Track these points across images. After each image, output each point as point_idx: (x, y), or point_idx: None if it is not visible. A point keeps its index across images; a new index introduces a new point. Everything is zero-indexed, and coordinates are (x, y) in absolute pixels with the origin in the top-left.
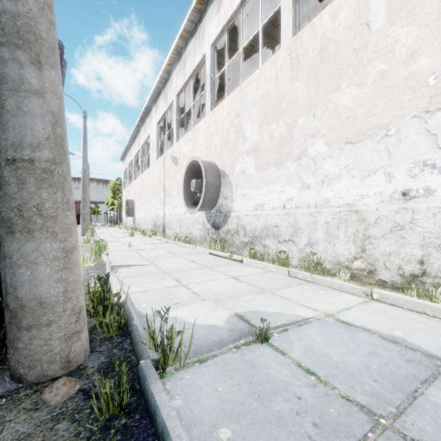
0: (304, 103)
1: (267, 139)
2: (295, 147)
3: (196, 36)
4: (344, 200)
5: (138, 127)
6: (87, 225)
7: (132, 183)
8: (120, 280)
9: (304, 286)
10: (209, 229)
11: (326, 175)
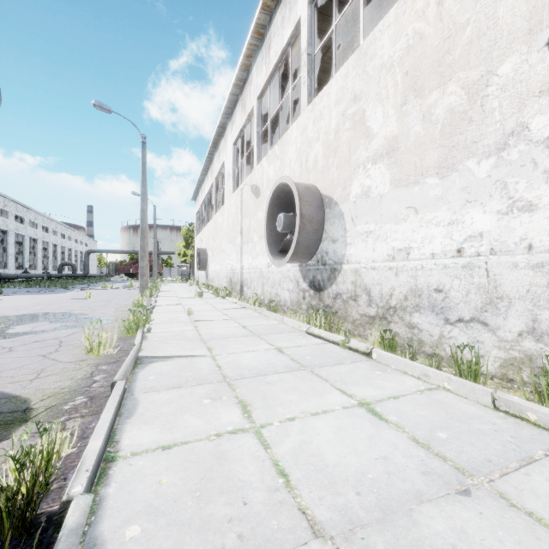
0: (518, 26)
1: (418, 125)
2: (489, 127)
3: (284, 0)
4: None
5: (210, 155)
6: (147, 282)
7: (205, 228)
8: (134, 400)
9: None
10: (305, 291)
11: None
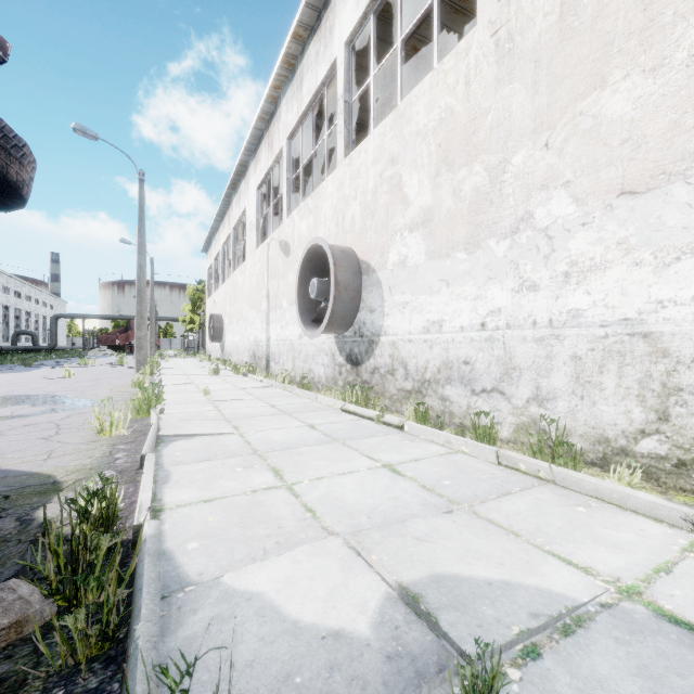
0: (526, 124)
1: (449, 200)
2: (505, 211)
3: (319, 33)
4: (617, 311)
5: (228, 198)
6: (145, 356)
7: (220, 288)
8: (166, 471)
9: (537, 492)
10: (341, 365)
11: (574, 262)
